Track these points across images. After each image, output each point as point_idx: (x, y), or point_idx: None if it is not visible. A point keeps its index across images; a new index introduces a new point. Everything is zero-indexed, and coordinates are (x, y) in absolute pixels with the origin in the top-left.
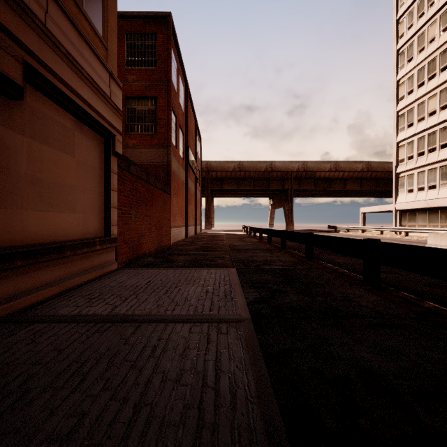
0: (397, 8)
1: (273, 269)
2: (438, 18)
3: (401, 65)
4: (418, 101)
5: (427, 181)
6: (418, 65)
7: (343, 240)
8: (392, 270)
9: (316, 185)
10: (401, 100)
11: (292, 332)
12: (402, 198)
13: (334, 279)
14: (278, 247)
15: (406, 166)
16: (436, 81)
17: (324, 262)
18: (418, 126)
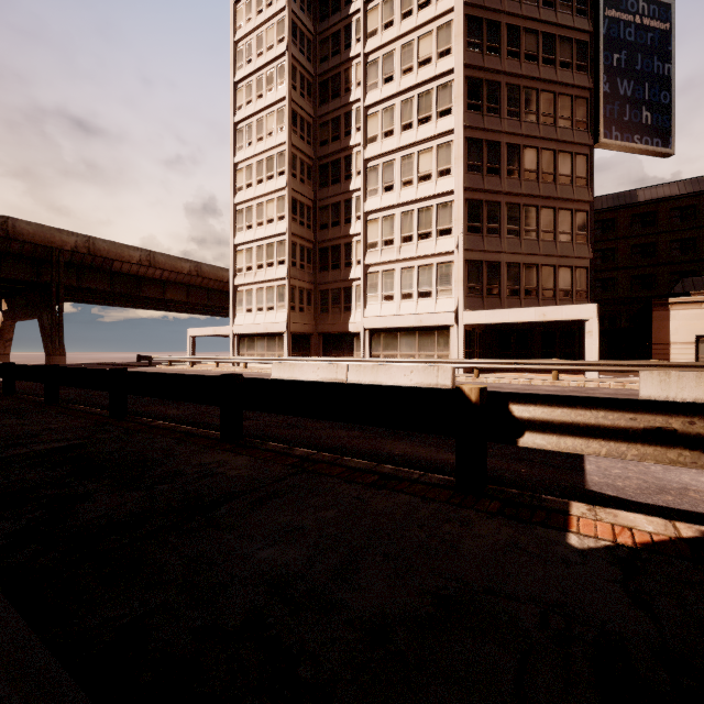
0: (236, 67)
1: (39, 454)
2: (276, 112)
3: (240, 145)
4: (258, 200)
5: (266, 301)
6: (258, 155)
7: (186, 379)
8: (246, 415)
9: (113, 284)
10: (240, 192)
11: (132, 577)
12: (241, 319)
13: (176, 444)
14: (37, 402)
15: (246, 278)
16: (275, 184)
17: (150, 420)
18: (257, 231)
